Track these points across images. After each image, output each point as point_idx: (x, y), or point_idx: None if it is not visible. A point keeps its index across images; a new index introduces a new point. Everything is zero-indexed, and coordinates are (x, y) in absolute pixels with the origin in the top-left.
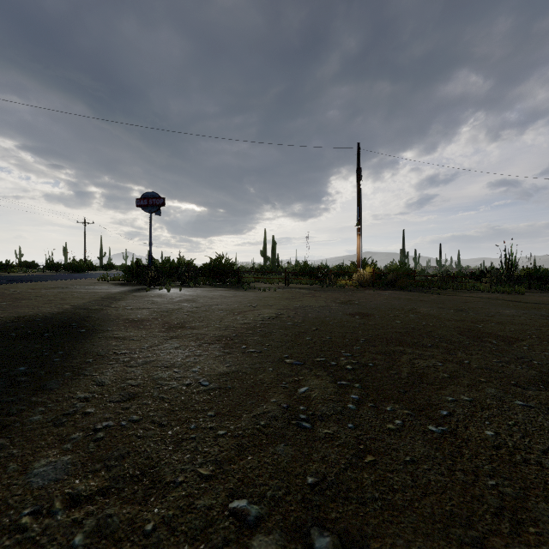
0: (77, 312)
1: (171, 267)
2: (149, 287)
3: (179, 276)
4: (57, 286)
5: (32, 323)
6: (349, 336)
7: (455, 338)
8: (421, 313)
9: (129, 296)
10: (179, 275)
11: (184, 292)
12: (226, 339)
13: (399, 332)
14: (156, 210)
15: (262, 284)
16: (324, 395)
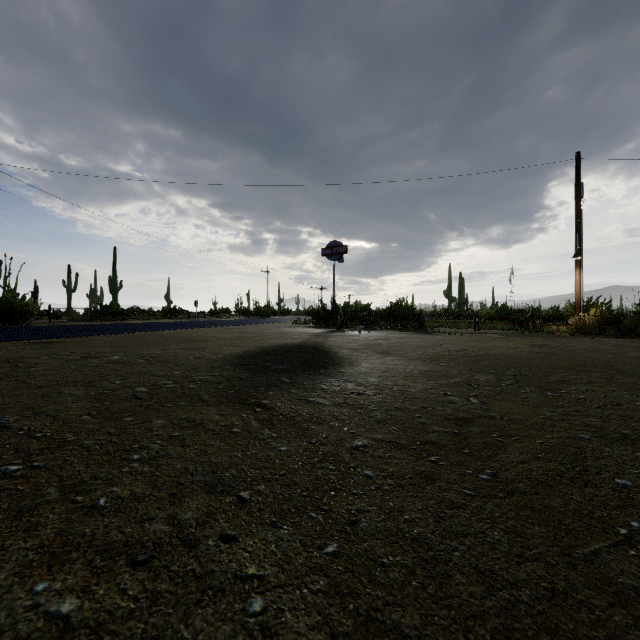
0: (312, 343)
1: (354, 311)
2: (339, 330)
3: (361, 320)
4: (273, 328)
5: (297, 346)
6: (523, 364)
7: (631, 370)
8: (625, 356)
9: (332, 335)
10: (361, 319)
11: (372, 334)
12: (424, 358)
13: (574, 364)
14: (339, 258)
15: (447, 329)
16: (488, 380)
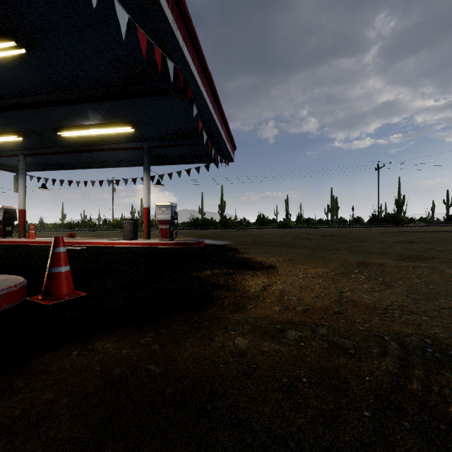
0: None
1: None
2: None
3: None
4: None
5: None
6: None
7: None
8: None
9: None
10: None
11: None
12: None
13: None
14: None
15: None
16: None
